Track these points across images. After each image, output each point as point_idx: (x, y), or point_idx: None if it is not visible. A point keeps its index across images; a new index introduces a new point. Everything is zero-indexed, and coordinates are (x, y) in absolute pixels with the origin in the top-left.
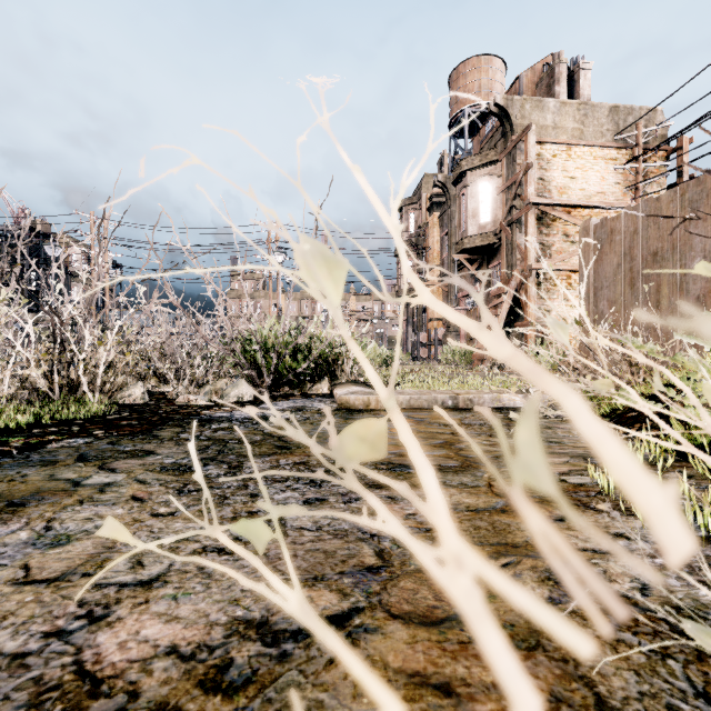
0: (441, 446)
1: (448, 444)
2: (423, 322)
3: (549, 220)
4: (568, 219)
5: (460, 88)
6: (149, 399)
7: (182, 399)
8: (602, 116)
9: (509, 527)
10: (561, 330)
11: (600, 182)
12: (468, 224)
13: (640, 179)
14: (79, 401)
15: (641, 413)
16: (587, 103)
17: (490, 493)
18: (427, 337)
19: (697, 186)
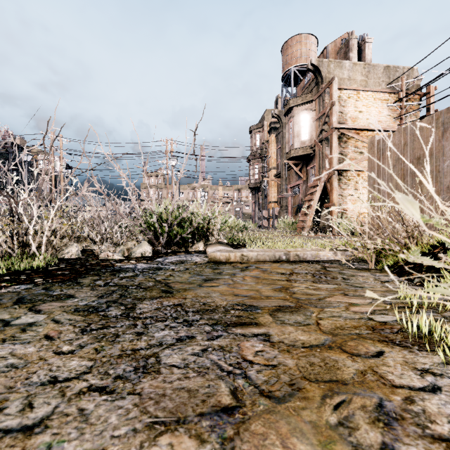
0: (280, 290)
1: (284, 289)
2: (265, 204)
3: (345, 138)
4: (358, 138)
5: (289, 54)
6: (82, 255)
7: (103, 255)
8: (379, 72)
9: (337, 363)
10: (411, 205)
11: (378, 114)
12: (294, 141)
13: (403, 112)
14: (31, 257)
15: (416, 266)
16: (369, 64)
17: (318, 331)
18: (267, 213)
19: (447, 113)
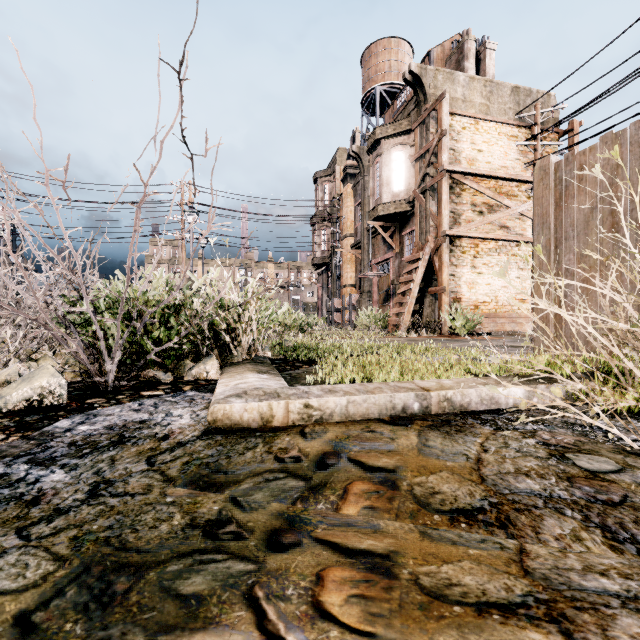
0: None
1: None
2: (337, 289)
3: (459, 190)
4: (478, 188)
5: (372, 67)
6: None
7: None
8: (505, 94)
9: None
10: None
11: (503, 157)
12: (382, 192)
13: (538, 156)
14: None
15: None
16: (492, 81)
17: None
18: (341, 302)
19: None
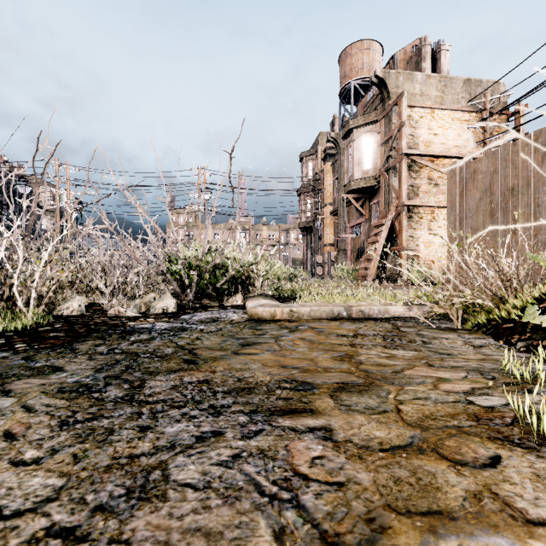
0: (342, 359)
1: (348, 357)
2: (319, 247)
3: (417, 167)
4: (432, 166)
5: (348, 65)
6: (86, 310)
7: (113, 311)
8: (458, 86)
9: (435, 478)
10: None
11: (456, 138)
12: (354, 170)
13: (487, 136)
14: (17, 314)
15: (517, 325)
16: (446, 77)
17: (401, 422)
18: (322, 258)
19: None
